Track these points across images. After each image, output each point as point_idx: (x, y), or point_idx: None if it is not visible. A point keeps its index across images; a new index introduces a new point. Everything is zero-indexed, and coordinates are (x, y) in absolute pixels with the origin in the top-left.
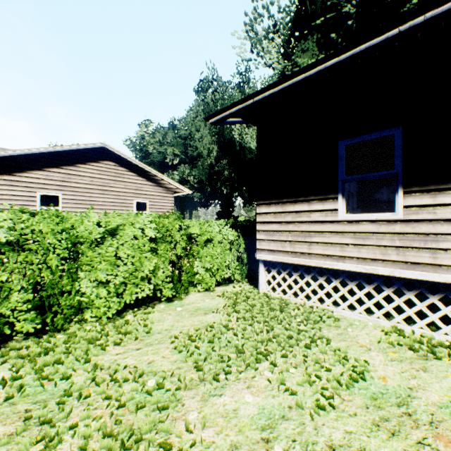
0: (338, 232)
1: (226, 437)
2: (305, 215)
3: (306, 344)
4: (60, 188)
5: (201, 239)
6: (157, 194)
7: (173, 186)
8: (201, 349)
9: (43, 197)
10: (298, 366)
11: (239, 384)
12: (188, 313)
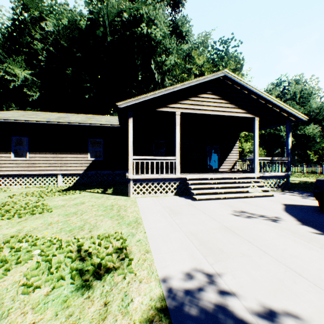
0: (12, 163)
1: None
2: None
3: None
4: None
5: None
6: None
7: None
8: None
9: None
10: None
11: None
12: None
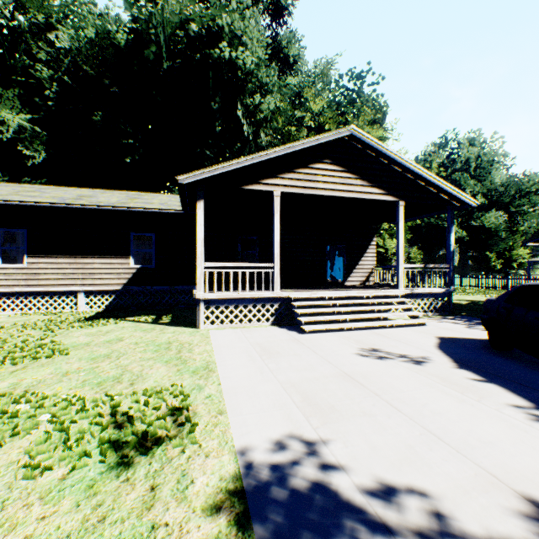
0: None
1: None
2: None
3: None
4: None
5: None
6: None
7: None
8: None
9: None
10: None
11: None
12: None
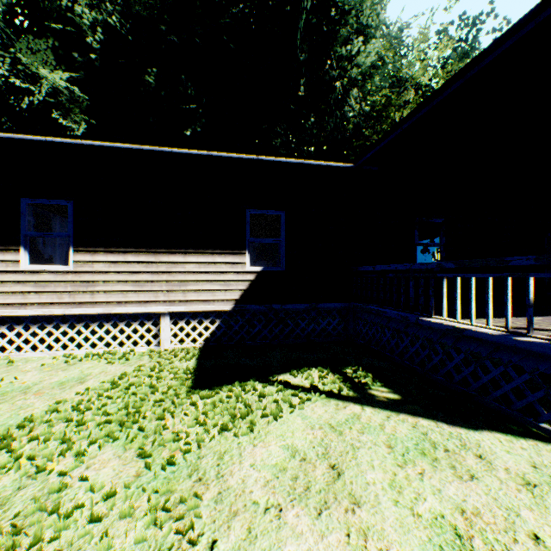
0: (21, 281)
1: None
2: None
3: None
4: None
5: None
6: None
7: None
8: None
9: None
10: None
11: None
12: None
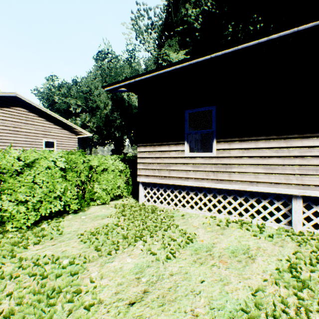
0: (185, 163)
1: (115, 281)
2: (167, 153)
3: (165, 229)
4: None
5: (99, 169)
6: (63, 135)
7: (76, 130)
8: (100, 239)
9: None
10: (159, 240)
11: (124, 254)
12: (90, 219)
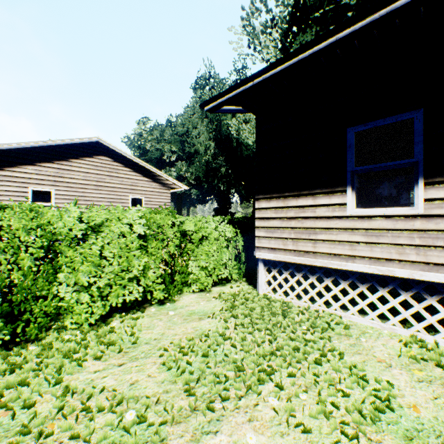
0: (347, 228)
1: None
2: (309, 210)
3: (316, 360)
4: (52, 183)
5: (196, 237)
6: (153, 190)
7: (169, 182)
8: (194, 364)
9: (38, 193)
10: (309, 388)
11: (238, 415)
12: (181, 319)
